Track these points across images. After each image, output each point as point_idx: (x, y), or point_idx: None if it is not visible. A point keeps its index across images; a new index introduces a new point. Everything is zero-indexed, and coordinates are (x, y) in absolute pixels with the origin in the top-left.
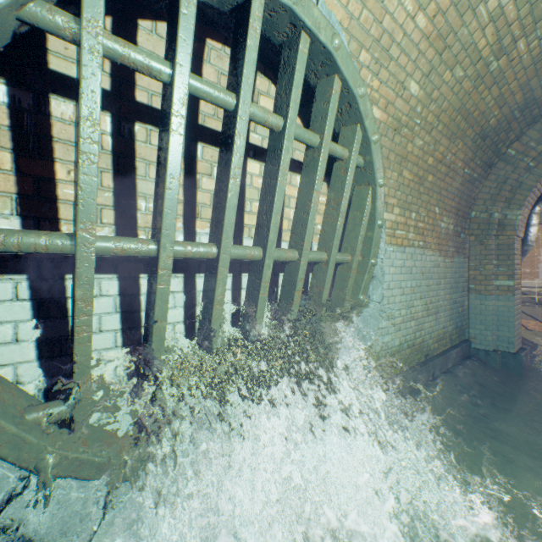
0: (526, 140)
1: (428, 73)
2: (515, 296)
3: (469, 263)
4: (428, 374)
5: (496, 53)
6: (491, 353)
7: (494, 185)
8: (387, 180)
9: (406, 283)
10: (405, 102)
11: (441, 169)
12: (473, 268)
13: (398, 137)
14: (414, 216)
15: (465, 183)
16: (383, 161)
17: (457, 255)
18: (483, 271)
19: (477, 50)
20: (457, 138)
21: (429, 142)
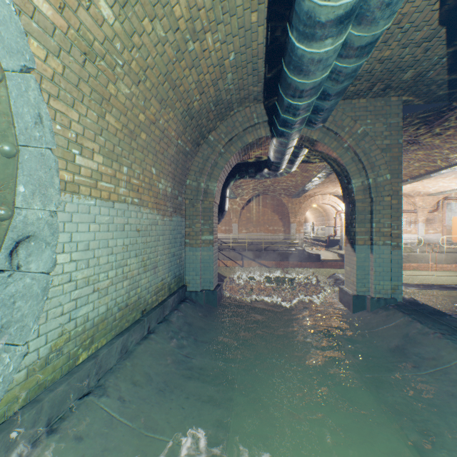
0: (220, 131)
1: (123, 3)
2: (214, 247)
3: (186, 222)
4: (144, 330)
5: (192, 34)
6: (200, 293)
7: (201, 161)
8: (81, 116)
9: (118, 241)
10: (96, 22)
11: (156, 132)
12: (189, 226)
13: (93, 67)
14: (127, 170)
15: (180, 153)
16: (70, 87)
17: (176, 214)
18: (195, 228)
19: (175, 16)
20: (169, 106)
21: (139, 96)
